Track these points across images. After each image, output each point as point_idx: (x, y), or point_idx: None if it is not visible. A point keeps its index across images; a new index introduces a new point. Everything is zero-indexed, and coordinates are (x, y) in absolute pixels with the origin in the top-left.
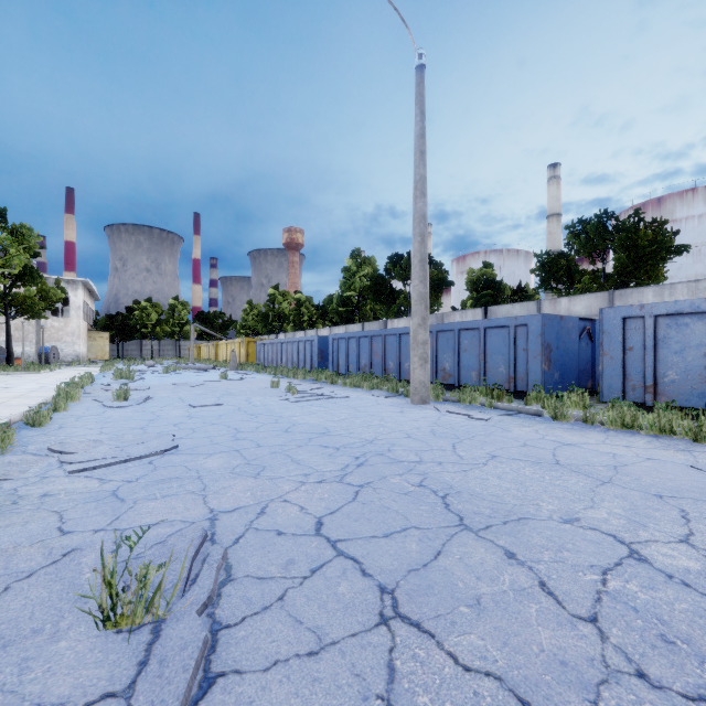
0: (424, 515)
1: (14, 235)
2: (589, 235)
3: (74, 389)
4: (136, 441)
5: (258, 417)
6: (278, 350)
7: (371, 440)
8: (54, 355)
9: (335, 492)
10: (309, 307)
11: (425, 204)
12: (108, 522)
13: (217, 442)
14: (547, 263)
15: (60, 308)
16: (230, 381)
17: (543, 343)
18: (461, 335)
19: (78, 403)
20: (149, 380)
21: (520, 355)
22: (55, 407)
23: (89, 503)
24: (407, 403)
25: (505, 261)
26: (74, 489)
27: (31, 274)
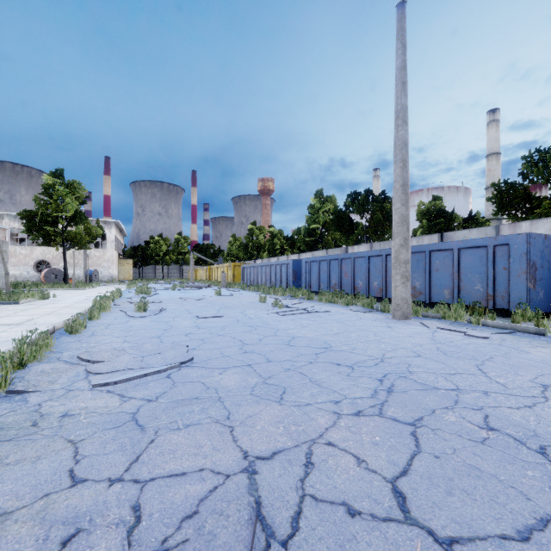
0: (547, 491)
1: (69, 188)
2: (547, 163)
3: (106, 302)
4: (154, 351)
5: (257, 329)
6: (258, 272)
7: (381, 358)
8: (96, 276)
9: (387, 433)
10: (280, 238)
11: (406, 132)
12: (126, 466)
13: (228, 355)
14: (504, 191)
15: (100, 242)
16: (223, 296)
17: (528, 262)
18: (432, 256)
19: (109, 313)
20: (162, 295)
21: (499, 274)
22: (90, 316)
23: (108, 431)
24: (388, 318)
25: (446, 197)
26: (94, 408)
27: (80, 216)
